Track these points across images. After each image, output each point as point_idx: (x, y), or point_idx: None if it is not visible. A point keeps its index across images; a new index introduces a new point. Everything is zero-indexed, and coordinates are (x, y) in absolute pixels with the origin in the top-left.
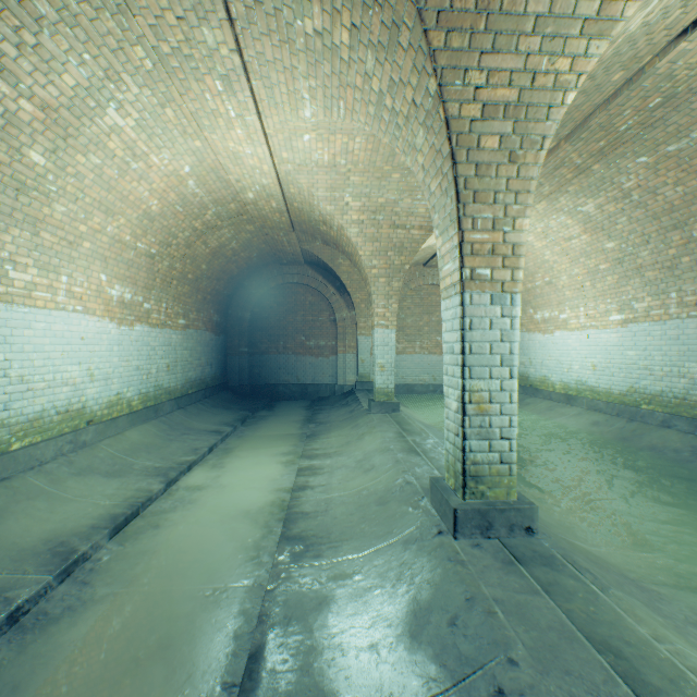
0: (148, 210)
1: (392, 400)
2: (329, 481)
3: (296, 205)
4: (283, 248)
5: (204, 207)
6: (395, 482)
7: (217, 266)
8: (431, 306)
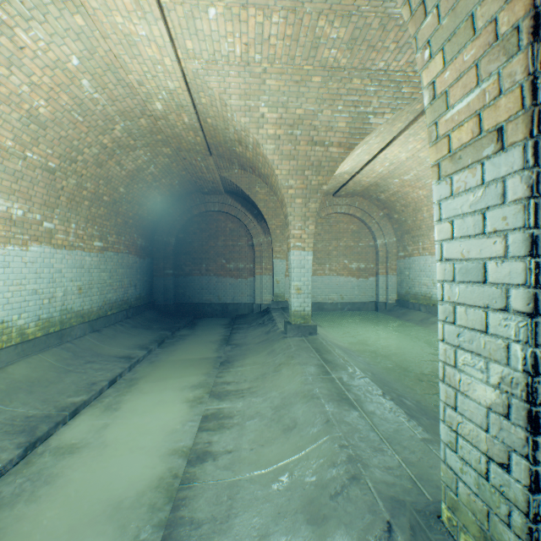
0: (34, 112)
1: (309, 323)
2: (238, 444)
3: (210, 121)
4: (203, 176)
5: (109, 119)
6: (332, 471)
7: (137, 190)
8: (339, 232)
